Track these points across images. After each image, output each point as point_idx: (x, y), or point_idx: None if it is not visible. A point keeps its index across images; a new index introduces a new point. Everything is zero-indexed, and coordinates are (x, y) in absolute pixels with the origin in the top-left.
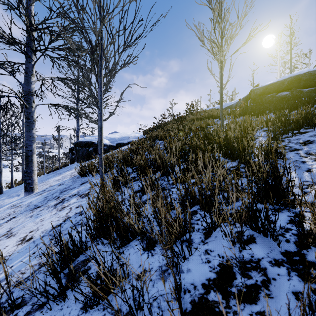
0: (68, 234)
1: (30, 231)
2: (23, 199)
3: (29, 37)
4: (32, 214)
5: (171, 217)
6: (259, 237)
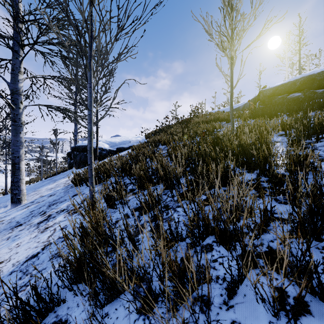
0: (30, 286)
1: (0, 262)
2: (8, 212)
3: (12, 28)
4: (11, 234)
5: (178, 265)
6: (315, 303)
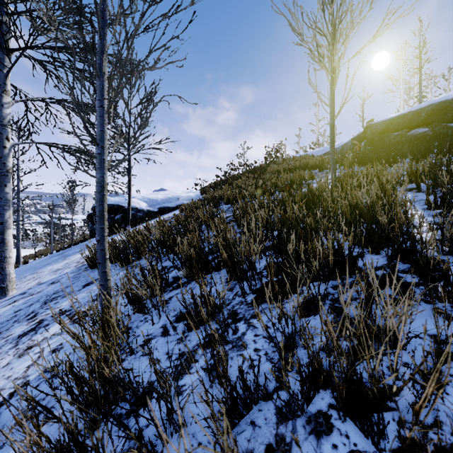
0: None
1: None
2: None
3: None
4: None
5: None
6: None
